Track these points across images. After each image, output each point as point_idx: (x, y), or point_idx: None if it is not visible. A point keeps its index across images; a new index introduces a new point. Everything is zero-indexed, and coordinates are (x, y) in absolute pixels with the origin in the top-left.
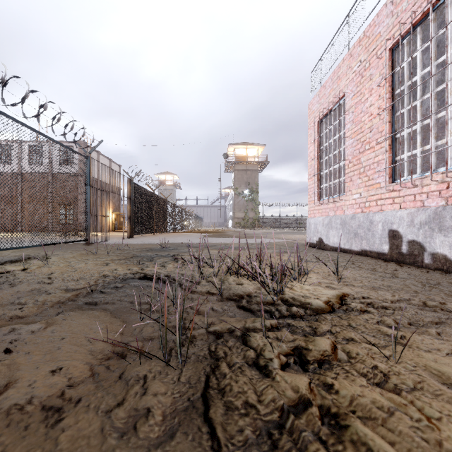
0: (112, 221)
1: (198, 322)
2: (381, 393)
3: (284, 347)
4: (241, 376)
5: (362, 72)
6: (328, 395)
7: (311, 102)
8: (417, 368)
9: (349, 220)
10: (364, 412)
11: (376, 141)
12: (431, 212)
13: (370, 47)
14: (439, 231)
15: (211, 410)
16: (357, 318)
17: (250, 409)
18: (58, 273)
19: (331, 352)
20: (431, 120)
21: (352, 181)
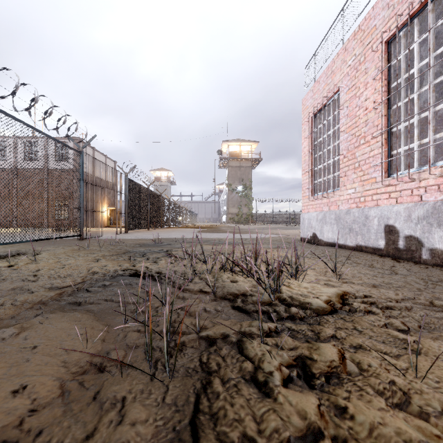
0: (107, 216)
1: (189, 326)
2: (406, 420)
3: (285, 356)
4: (238, 397)
5: (357, 66)
6: (343, 424)
7: (304, 97)
8: (440, 384)
9: (343, 215)
10: None
11: (371, 135)
12: (430, 206)
13: (365, 41)
14: (438, 226)
15: None
16: (363, 321)
17: None
18: (45, 270)
19: (339, 363)
20: (429, 112)
21: (347, 176)
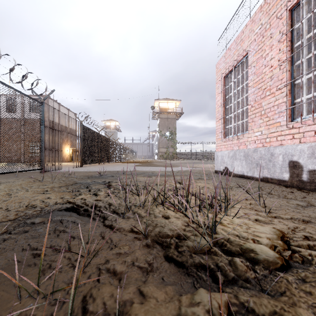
0: (70, 154)
1: (108, 303)
2: None
3: None
4: None
5: (263, 33)
6: None
7: (218, 62)
8: None
9: (251, 153)
10: None
11: (276, 88)
12: None
13: (270, 11)
14: None
15: None
16: None
17: None
18: None
19: None
20: None
21: (254, 121)
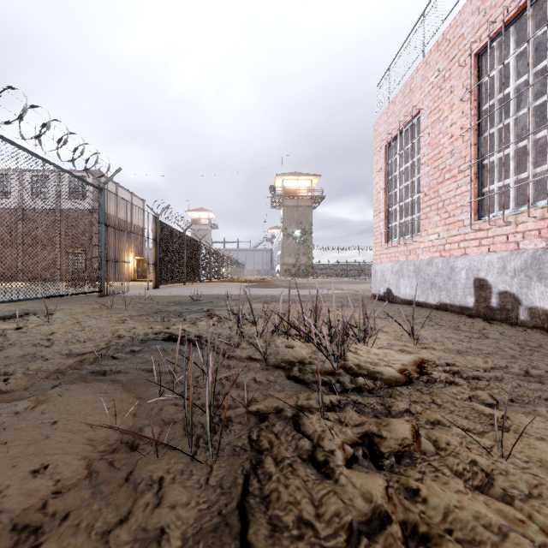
0: (134, 268)
1: (236, 398)
2: (486, 503)
3: (349, 433)
4: (293, 478)
5: (441, 83)
6: (414, 507)
7: (377, 121)
8: (530, 464)
9: (424, 267)
10: (465, 533)
11: (458, 169)
12: (529, 256)
13: (451, 53)
14: (539, 280)
15: (250, 530)
16: (443, 393)
17: (305, 529)
18: (60, 333)
19: (412, 441)
20: (528, 141)
21: (428, 218)
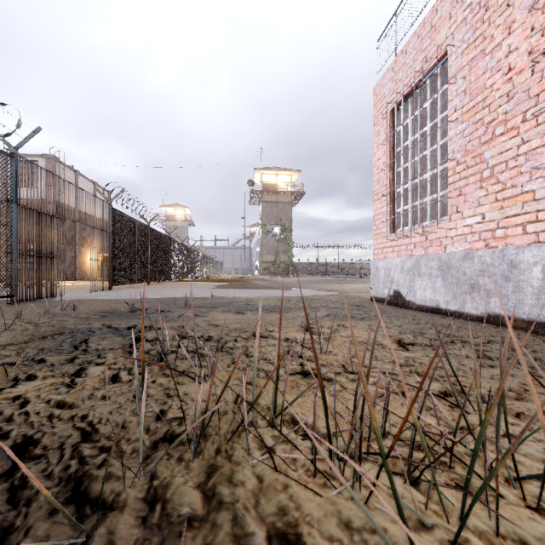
0: (98, 266)
1: None
2: None
3: None
4: None
5: None
6: None
7: (378, 83)
8: None
9: (458, 262)
10: None
11: (522, 115)
12: None
13: None
14: None
15: None
16: None
17: None
18: None
19: None
20: None
21: (464, 194)
